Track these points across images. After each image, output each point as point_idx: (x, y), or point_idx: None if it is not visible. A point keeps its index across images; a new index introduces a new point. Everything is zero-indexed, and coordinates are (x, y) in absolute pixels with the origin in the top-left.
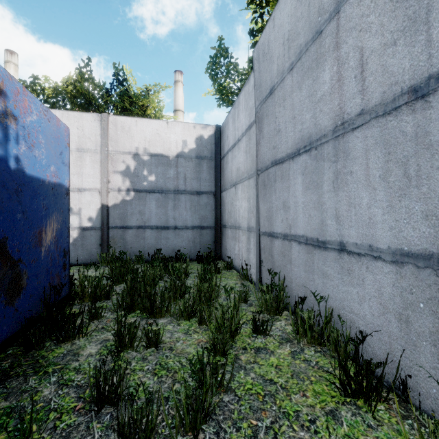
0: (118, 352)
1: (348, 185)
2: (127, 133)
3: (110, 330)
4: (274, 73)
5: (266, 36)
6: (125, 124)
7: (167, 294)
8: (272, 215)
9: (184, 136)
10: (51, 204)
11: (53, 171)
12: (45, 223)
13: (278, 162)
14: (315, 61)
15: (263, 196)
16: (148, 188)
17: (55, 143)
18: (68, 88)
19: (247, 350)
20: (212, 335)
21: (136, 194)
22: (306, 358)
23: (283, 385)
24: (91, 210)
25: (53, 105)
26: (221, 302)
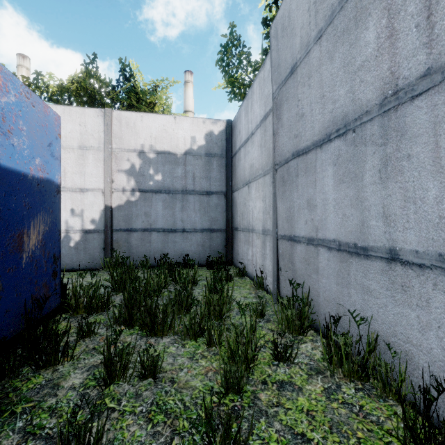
0: (106, 385)
1: (403, 174)
2: (132, 129)
3: (102, 351)
4: (297, 48)
5: (286, 6)
6: (129, 120)
7: (170, 308)
8: (293, 216)
9: (192, 132)
10: (36, 202)
11: (39, 164)
12: (28, 224)
13: (301, 153)
14: (354, 19)
15: (281, 194)
16: (154, 188)
17: (42, 132)
18: (73, 85)
19: (268, 385)
20: (224, 368)
21: (141, 194)
22: (346, 399)
23: (320, 444)
24: (94, 211)
25: (58, 102)
26: (234, 317)
